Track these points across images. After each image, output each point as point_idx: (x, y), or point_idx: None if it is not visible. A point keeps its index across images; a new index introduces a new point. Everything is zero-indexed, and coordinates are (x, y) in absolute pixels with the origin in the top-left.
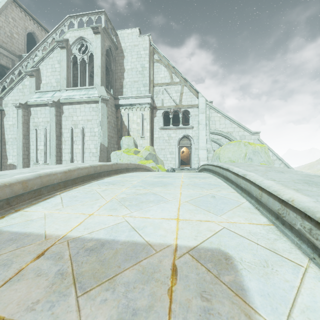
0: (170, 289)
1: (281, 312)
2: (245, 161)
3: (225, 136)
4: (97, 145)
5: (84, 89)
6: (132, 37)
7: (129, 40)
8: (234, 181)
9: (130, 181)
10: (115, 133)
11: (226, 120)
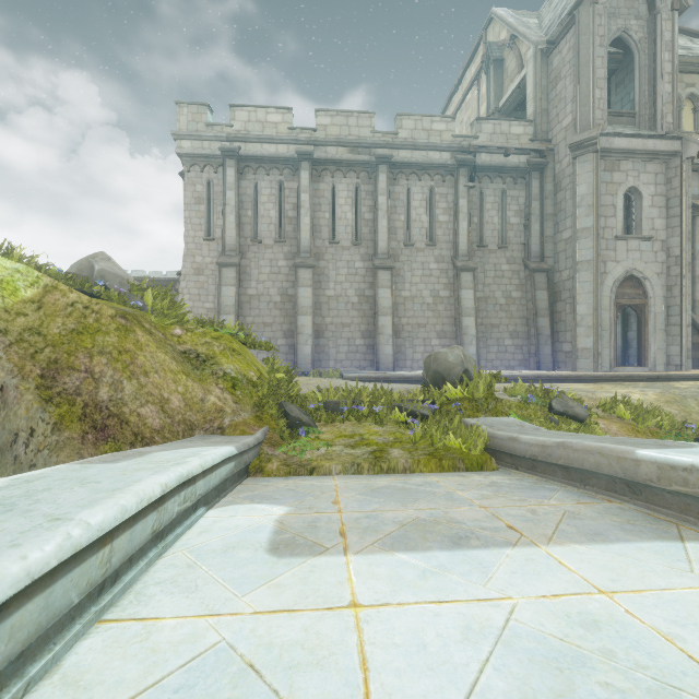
0: (344, 526)
1: (255, 527)
2: None
3: None
4: None
5: None
6: None
7: None
8: None
9: None
10: None
11: None
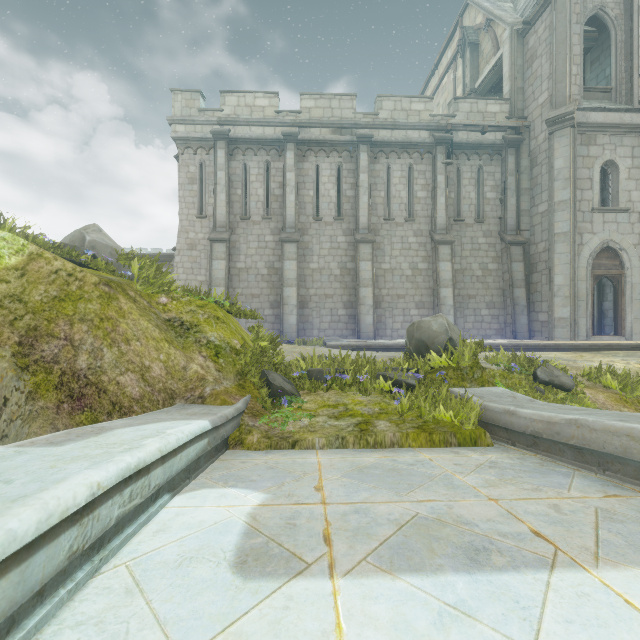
0: (329, 525)
1: (222, 524)
2: None
3: None
4: None
5: None
6: None
7: None
8: None
9: None
10: None
11: None
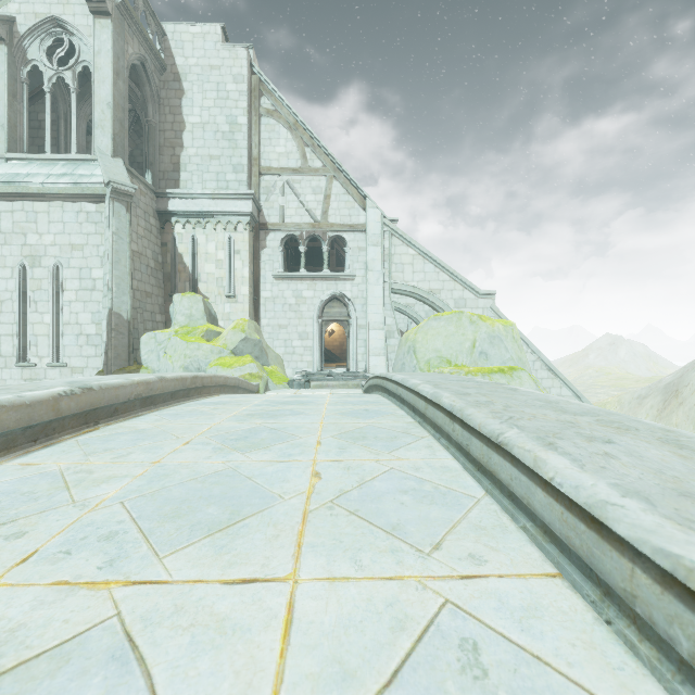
0: None
1: None
2: (474, 359)
3: (424, 299)
4: (100, 316)
5: (62, 161)
6: (205, 46)
7: (197, 51)
8: (561, 537)
9: (97, 482)
10: (157, 285)
11: (427, 264)
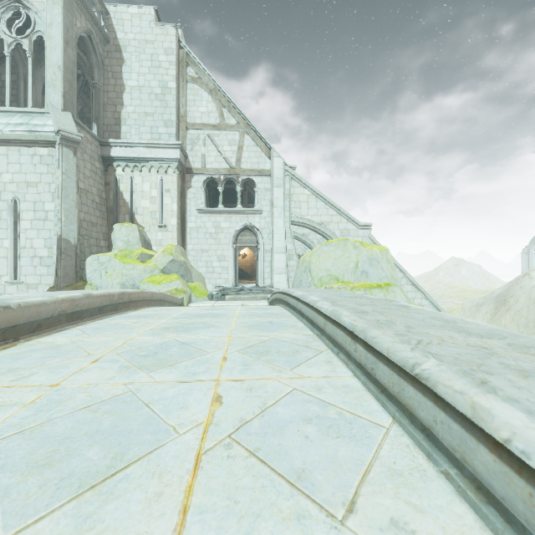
0: None
1: None
2: (357, 276)
3: (317, 229)
4: (51, 241)
5: (20, 113)
6: (141, 24)
7: (135, 28)
8: (529, 527)
9: None
10: (101, 217)
11: (319, 202)
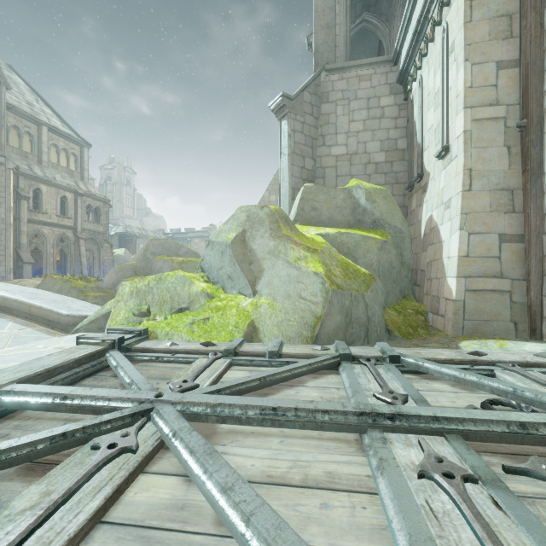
0: None
1: None
2: None
3: None
4: None
5: None
6: None
7: None
8: None
9: None
10: (389, 182)
11: None
